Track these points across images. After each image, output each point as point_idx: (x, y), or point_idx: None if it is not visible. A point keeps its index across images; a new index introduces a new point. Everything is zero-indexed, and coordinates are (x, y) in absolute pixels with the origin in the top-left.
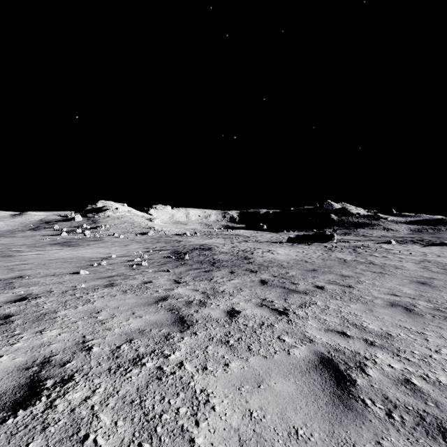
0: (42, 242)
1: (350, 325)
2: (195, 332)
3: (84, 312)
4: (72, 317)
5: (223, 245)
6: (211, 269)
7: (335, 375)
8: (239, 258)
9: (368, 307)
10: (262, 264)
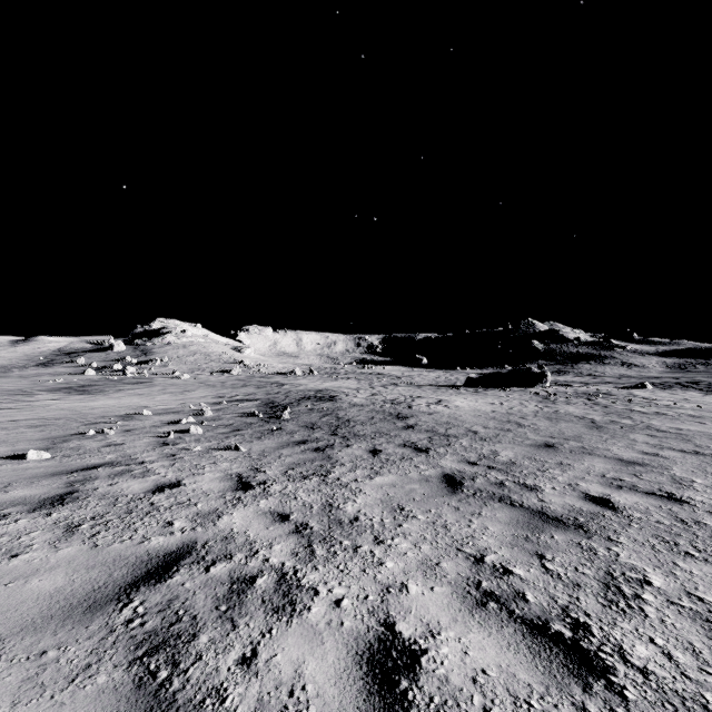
0: (42, 385)
1: None
2: None
3: None
4: None
5: (357, 391)
6: (330, 442)
7: None
8: (387, 416)
9: None
10: (434, 430)
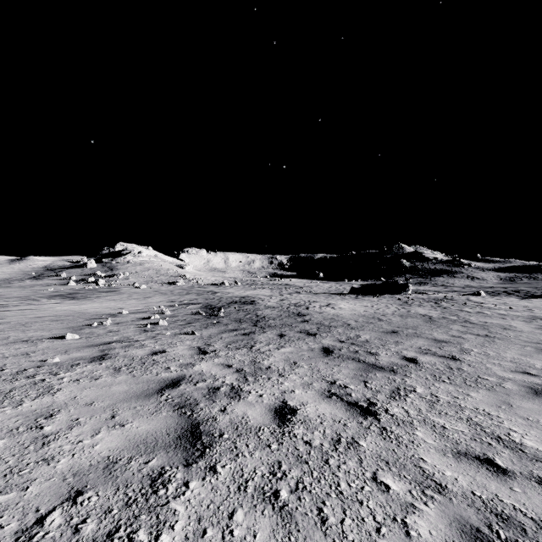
0: (40, 293)
1: (491, 439)
2: (215, 464)
3: (26, 415)
4: None
5: (270, 297)
6: (252, 330)
7: None
8: (291, 314)
9: (501, 398)
10: (321, 323)
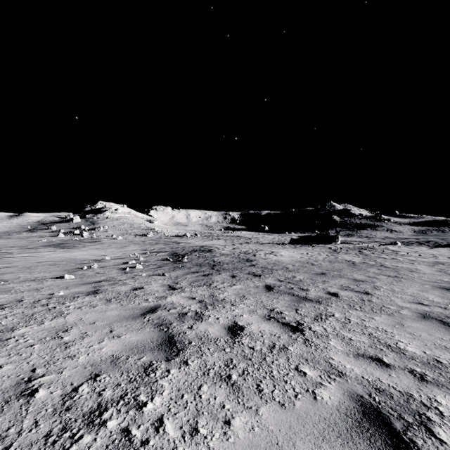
0: (36, 243)
1: (383, 346)
2: (186, 360)
3: (48, 330)
4: (30, 338)
5: (224, 247)
6: (210, 272)
7: (392, 442)
8: (241, 260)
9: (396, 320)
10: (265, 267)
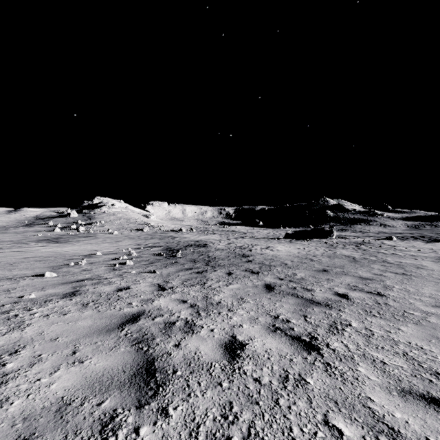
0: (30, 238)
1: (430, 375)
2: (167, 406)
3: None
4: None
5: (219, 241)
6: (205, 269)
7: None
8: (237, 255)
9: (429, 332)
10: (263, 263)
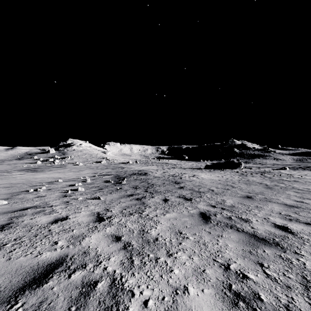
0: (16, 168)
1: None
2: None
3: None
4: None
5: (157, 171)
6: (144, 195)
7: None
8: (171, 182)
9: None
10: (193, 189)
